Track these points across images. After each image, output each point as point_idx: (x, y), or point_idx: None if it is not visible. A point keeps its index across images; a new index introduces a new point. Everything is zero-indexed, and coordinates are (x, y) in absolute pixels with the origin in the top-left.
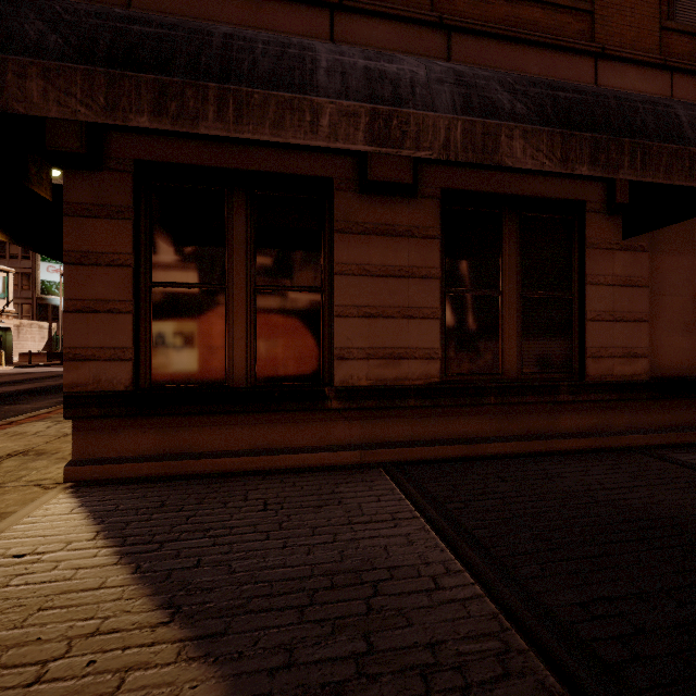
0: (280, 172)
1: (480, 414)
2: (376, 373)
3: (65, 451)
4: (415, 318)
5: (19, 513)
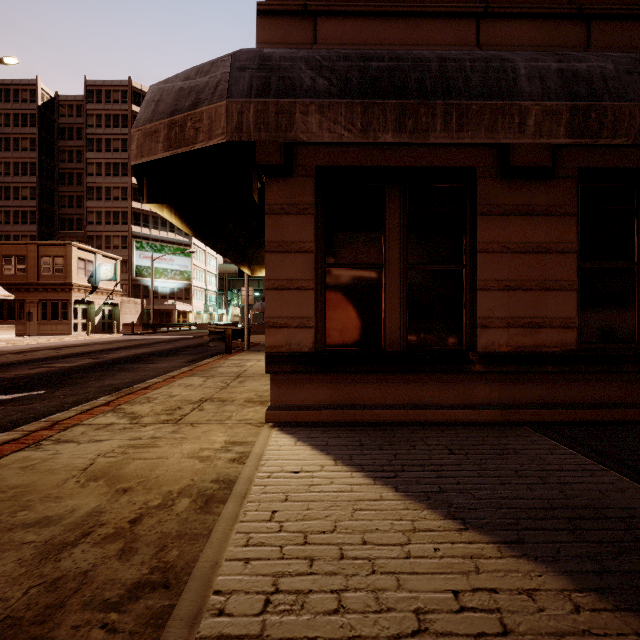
0: (430, 166)
1: (615, 381)
2: (515, 340)
3: (239, 400)
4: (553, 290)
5: (259, 443)
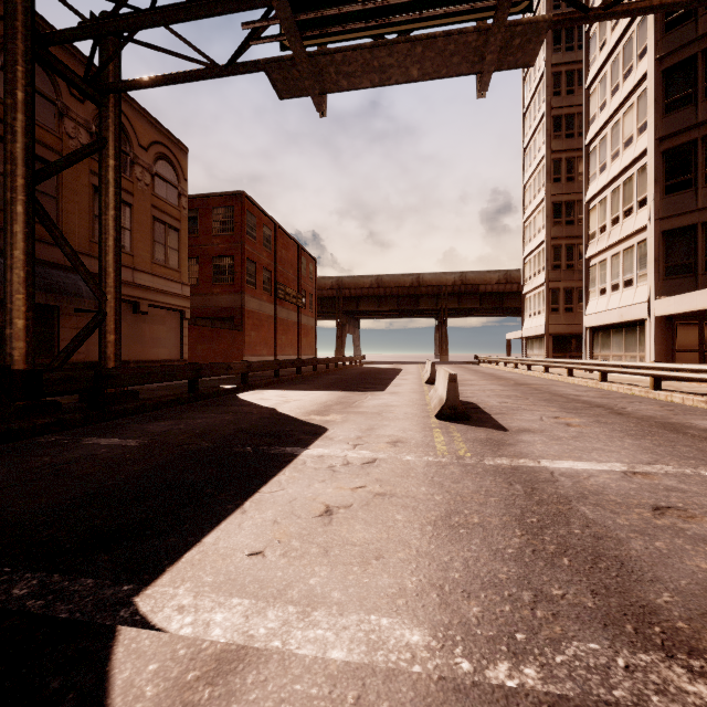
0: None
1: None
2: None
3: None
4: None
5: None
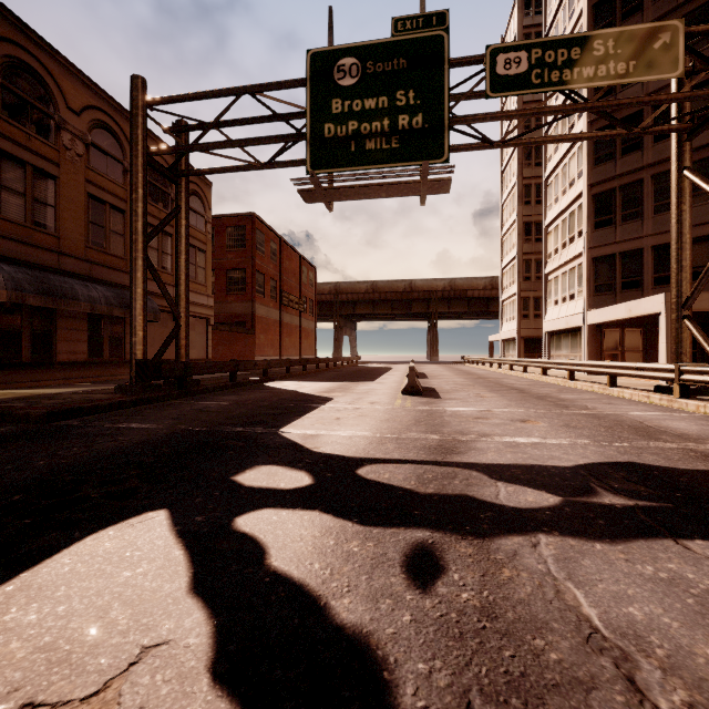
0: None
1: (98, 369)
2: (70, 358)
3: None
4: (81, 342)
5: None
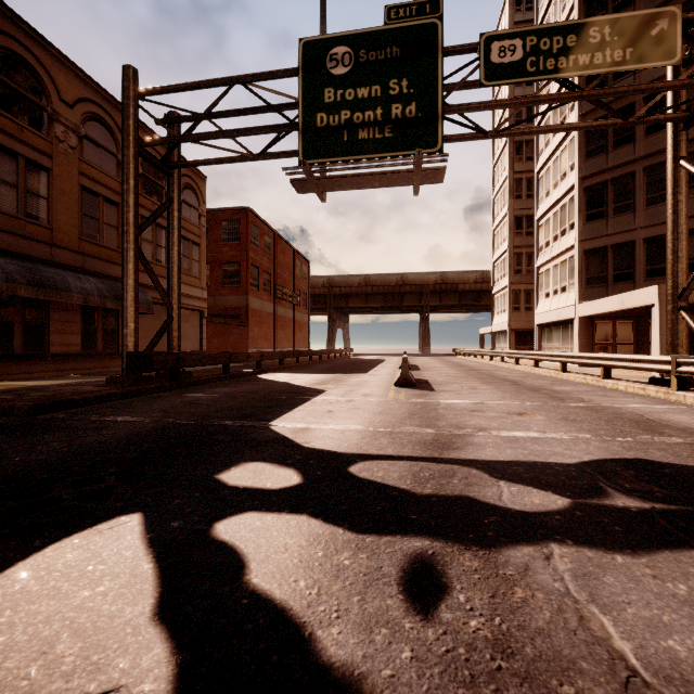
0: None
1: (92, 361)
2: (63, 350)
3: None
4: (74, 334)
5: None
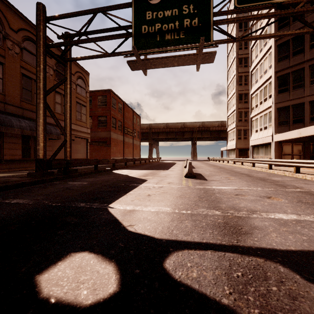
0: None
1: (27, 164)
2: (11, 157)
3: None
4: (18, 149)
5: None
